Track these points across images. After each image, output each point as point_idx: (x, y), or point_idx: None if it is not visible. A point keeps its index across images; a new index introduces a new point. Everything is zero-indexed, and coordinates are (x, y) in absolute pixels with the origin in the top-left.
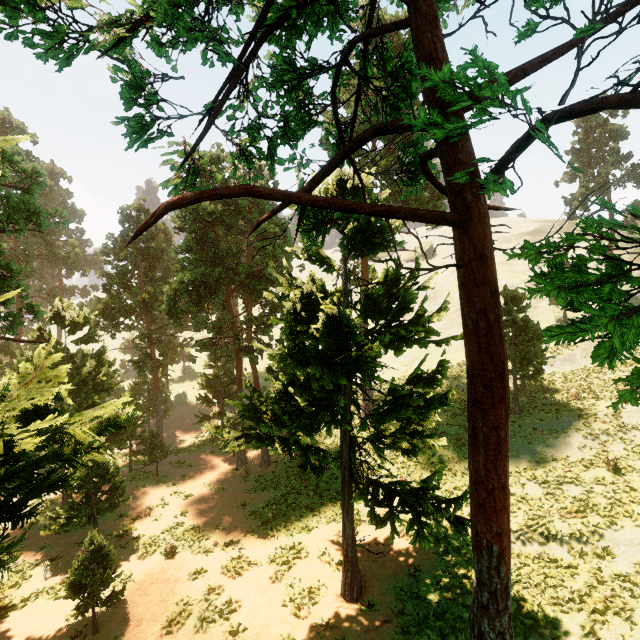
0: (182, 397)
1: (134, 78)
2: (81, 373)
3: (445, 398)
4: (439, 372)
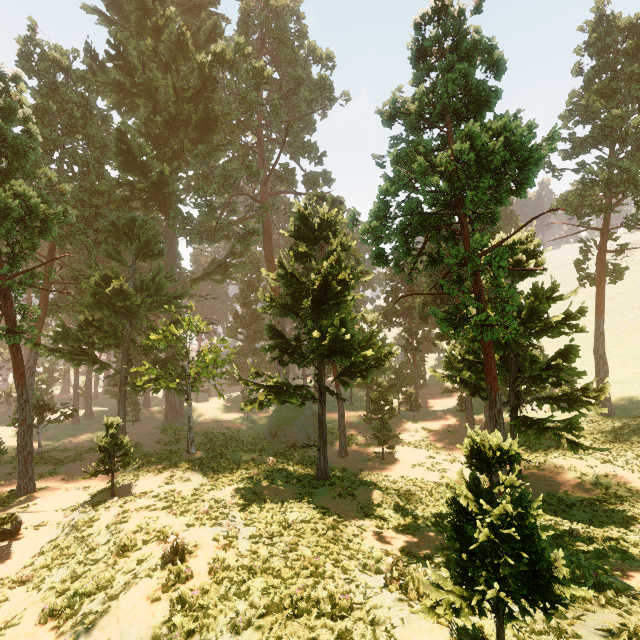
0: (435, 380)
1: (396, 259)
2: None
3: (555, 364)
4: (570, 352)
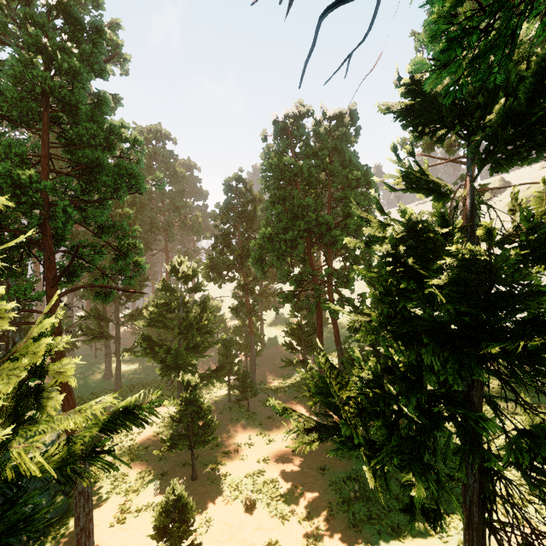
0: (274, 338)
1: None
2: (189, 317)
3: None
4: None
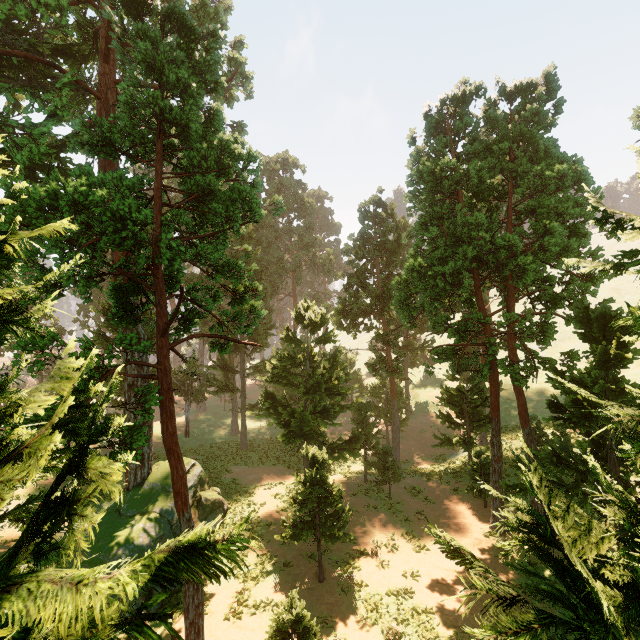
0: (423, 404)
1: None
2: (316, 374)
3: None
4: None
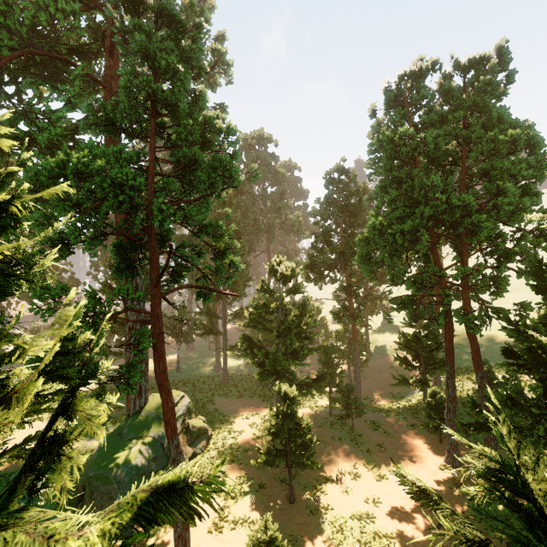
0: (381, 347)
1: None
2: (287, 321)
3: None
4: None
